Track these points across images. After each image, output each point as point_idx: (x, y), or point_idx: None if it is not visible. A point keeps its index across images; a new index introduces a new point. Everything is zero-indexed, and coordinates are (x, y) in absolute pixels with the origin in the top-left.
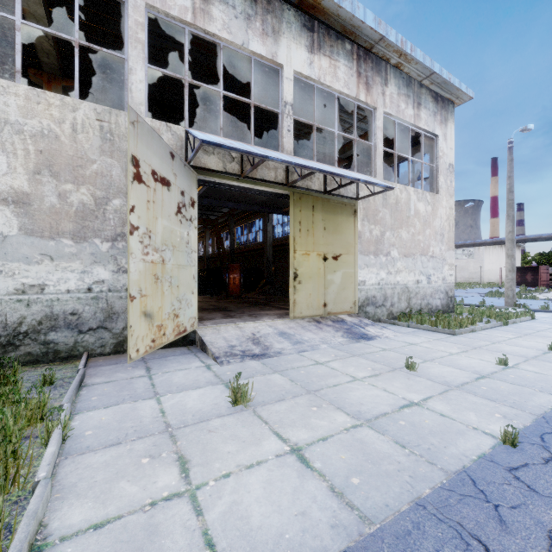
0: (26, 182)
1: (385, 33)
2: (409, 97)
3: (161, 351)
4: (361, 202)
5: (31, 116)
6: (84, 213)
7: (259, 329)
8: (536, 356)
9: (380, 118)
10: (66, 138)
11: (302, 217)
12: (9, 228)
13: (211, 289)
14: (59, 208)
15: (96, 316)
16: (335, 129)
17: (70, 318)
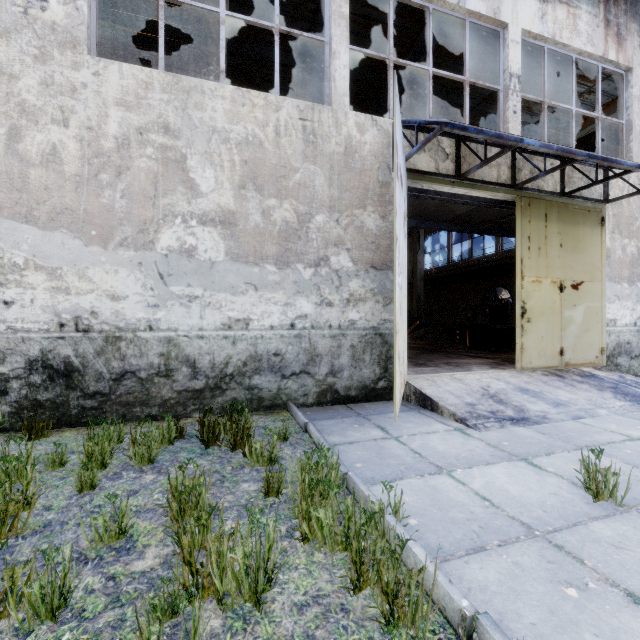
0: (232, 199)
1: None
2: None
3: (369, 405)
4: (610, 206)
5: (236, 121)
6: (287, 233)
7: (486, 383)
8: None
9: (637, 83)
10: (270, 144)
11: (531, 231)
12: (216, 252)
13: None
14: (262, 228)
15: (298, 359)
16: (571, 106)
17: (273, 360)
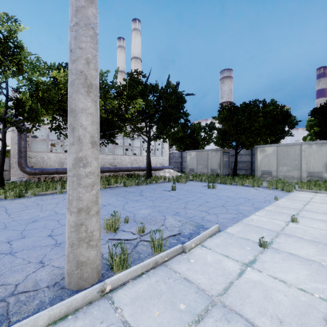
0: None
1: None
2: None
3: None
4: None
5: None
6: None
7: None
8: (277, 235)
9: None
10: None
11: None
12: None
13: None
14: None
15: None
16: None
17: None
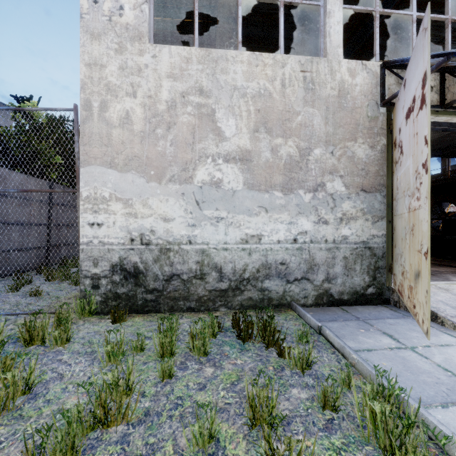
0: (248, 140)
1: None
2: None
3: (361, 308)
4: None
5: (251, 79)
6: (291, 165)
7: None
8: None
9: None
10: (277, 94)
11: None
12: (236, 183)
13: None
14: (271, 162)
15: (300, 267)
16: None
17: (279, 268)
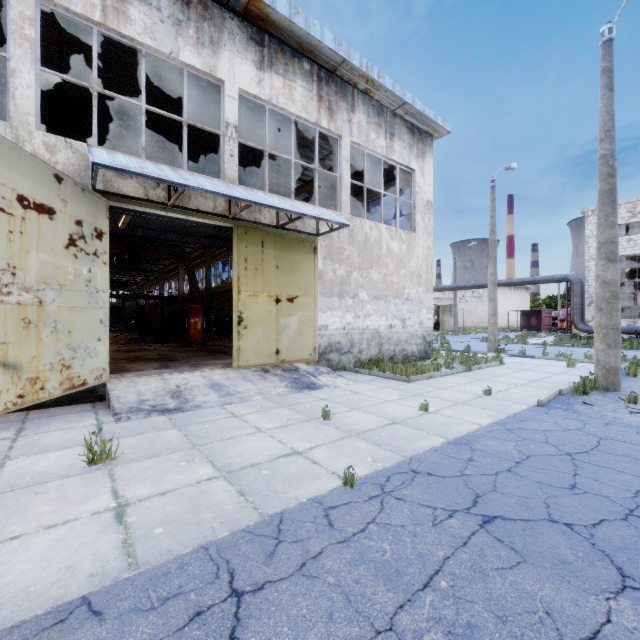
0: None
1: (348, 55)
2: (380, 127)
3: (56, 409)
4: (323, 238)
5: None
6: None
7: (188, 381)
8: (466, 401)
9: (346, 148)
10: None
11: (248, 254)
12: None
13: (173, 335)
14: None
15: None
16: (292, 157)
17: None
